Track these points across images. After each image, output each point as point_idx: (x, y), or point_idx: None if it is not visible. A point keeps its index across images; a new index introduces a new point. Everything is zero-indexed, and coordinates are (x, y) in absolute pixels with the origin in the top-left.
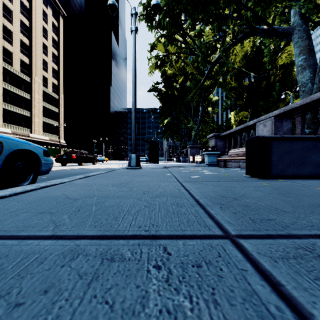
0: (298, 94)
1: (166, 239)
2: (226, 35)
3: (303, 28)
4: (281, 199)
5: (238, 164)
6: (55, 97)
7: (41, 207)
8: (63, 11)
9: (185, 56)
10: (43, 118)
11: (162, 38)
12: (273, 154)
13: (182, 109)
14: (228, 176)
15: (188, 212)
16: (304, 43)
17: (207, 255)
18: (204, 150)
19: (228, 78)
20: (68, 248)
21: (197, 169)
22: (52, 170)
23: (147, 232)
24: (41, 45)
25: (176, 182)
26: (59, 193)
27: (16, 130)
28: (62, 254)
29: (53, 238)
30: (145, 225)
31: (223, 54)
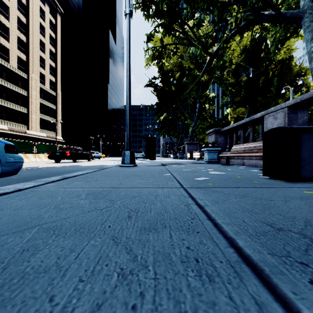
0: (297, 90)
1: None
2: (228, 22)
3: None
4: None
5: (242, 161)
6: (53, 94)
7: None
8: (60, 9)
9: (182, 51)
10: (40, 115)
11: (159, 34)
12: (303, 149)
13: (179, 105)
14: (242, 178)
15: None
16: None
17: None
18: (204, 146)
19: (225, 74)
20: None
21: (198, 167)
22: (41, 167)
23: None
24: (38, 42)
25: (180, 189)
26: None
27: (13, 127)
28: None
29: None
30: None
31: (224, 44)
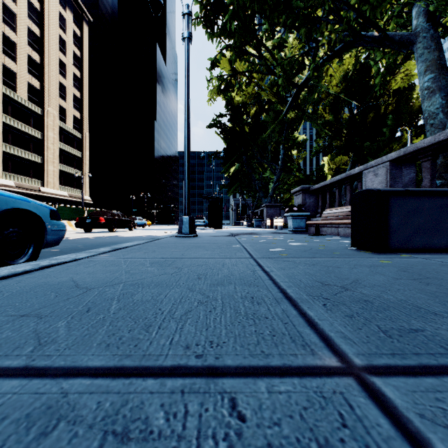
0: (420, 131)
1: (235, 378)
2: (319, 45)
3: (431, 34)
4: (418, 289)
5: (336, 230)
6: (77, 135)
7: (28, 304)
8: (88, 15)
9: (260, 77)
10: (59, 166)
11: (227, 53)
12: (392, 216)
13: (256, 153)
14: (325, 249)
15: (271, 314)
16: (432, 56)
17: (319, 422)
18: (287, 211)
19: (320, 108)
20: (44, 402)
21: (277, 238)
22: (70, 238)
23: (199, 360)
24: (57, 63)
25: (249, 259)
26: (66, 278)
27: (22, 182)
28: (25, 419)
29: (23, 374)
30: (198, 343)
31: (315, 73)
